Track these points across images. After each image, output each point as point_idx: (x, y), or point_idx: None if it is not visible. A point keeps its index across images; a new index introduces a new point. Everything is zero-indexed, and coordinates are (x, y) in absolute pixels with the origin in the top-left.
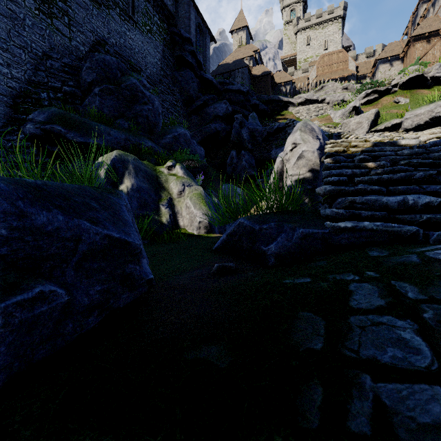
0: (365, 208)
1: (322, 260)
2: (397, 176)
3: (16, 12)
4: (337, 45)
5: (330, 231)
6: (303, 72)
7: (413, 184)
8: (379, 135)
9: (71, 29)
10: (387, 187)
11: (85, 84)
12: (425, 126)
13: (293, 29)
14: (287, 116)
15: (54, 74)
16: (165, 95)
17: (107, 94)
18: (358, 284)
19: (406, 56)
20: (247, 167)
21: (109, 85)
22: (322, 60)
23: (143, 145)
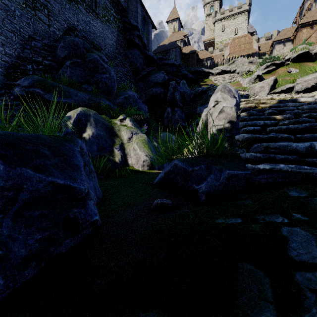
0: (278, 152)
1: (247, 199)
2: (302, 126)
3: (9, 6)
4: (244, 31)
5: (251, 172)
6: (219, 51)
7: (316, 132)
8: (277, 96)
9: (49, 18)
10: (294, 134)
11: (60, 59)
12: (312, 89)
13: (212, 20)
14: (208, 83)
15: (37, 51)
16: (119, 67)
17: (75, 66)
18: (290, 229)
19: (295, 39)
20: (179, 119)
21: (77, 59)
22: (234, 42)
23: (102, 103)
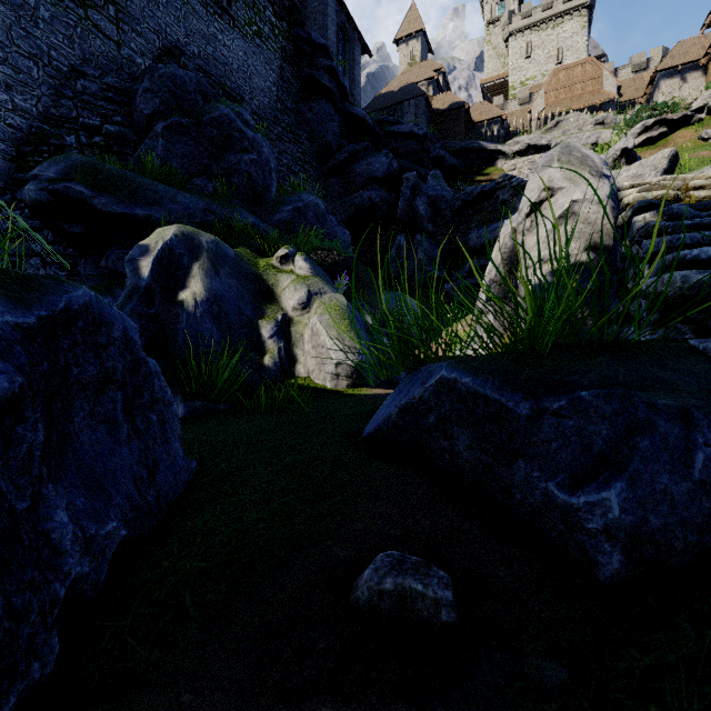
0: None
1: None
2: None
3: None
4: (579, 54)
5: None
6: (520, 104)
7: None
8: None
9: (120, 27)
10: None
11: (142, 119)
12: None
13: (501, 32)
14: (495, 176)
15: (89, 103)
16: (283, 143)
17: (177, 134)
18: None
19: None
20: (426, 262)
21: (182, 119)
22: (556, 79)
23: (238, 220)
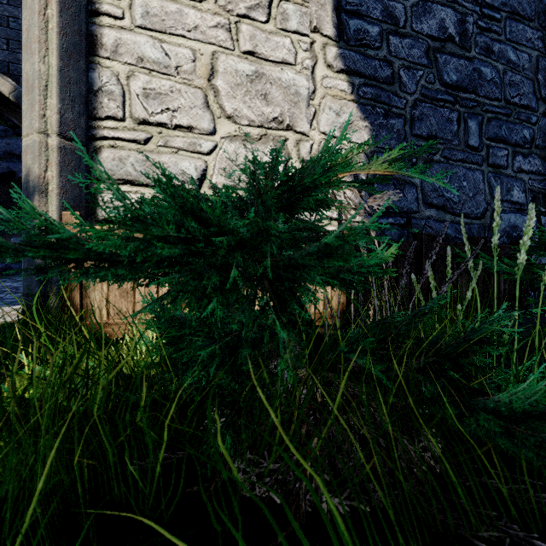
0: None
1: None
2: None
3: None
4: None
5: None
6: None
7: None
8: None
9: None
10: None
11: None
12: None
13: None
14: None
15: None
16: None
17: None
18: None
19: None
20: None
21: None
22: None
23: None
